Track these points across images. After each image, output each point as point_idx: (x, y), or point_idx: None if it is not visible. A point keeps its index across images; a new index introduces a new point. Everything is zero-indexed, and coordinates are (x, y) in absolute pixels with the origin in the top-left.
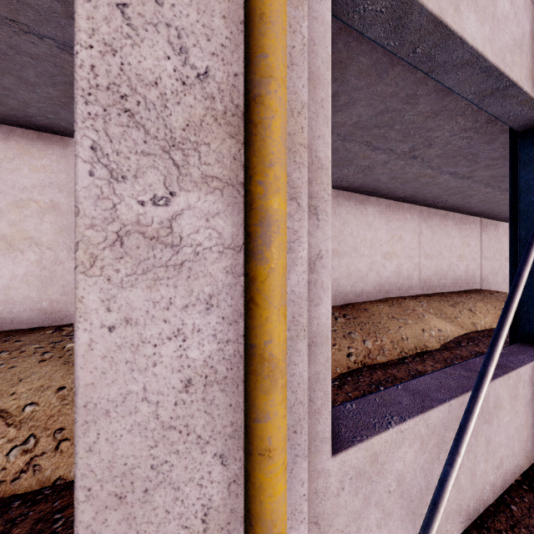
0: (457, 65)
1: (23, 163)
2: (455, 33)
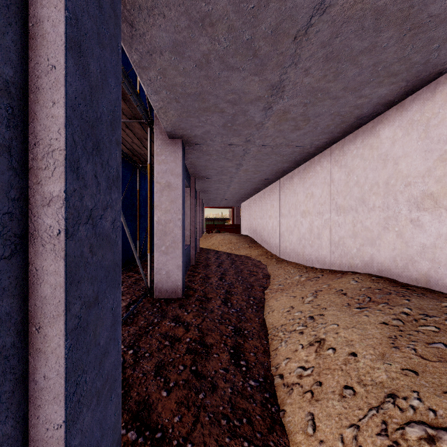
0: None
1: (446, 110)
2: None
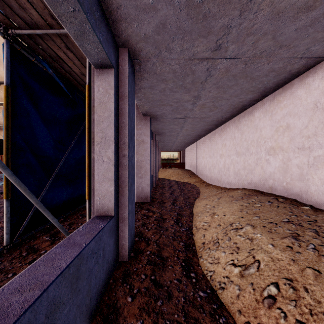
0: None
1: (278, 108)
2: (46, 1)
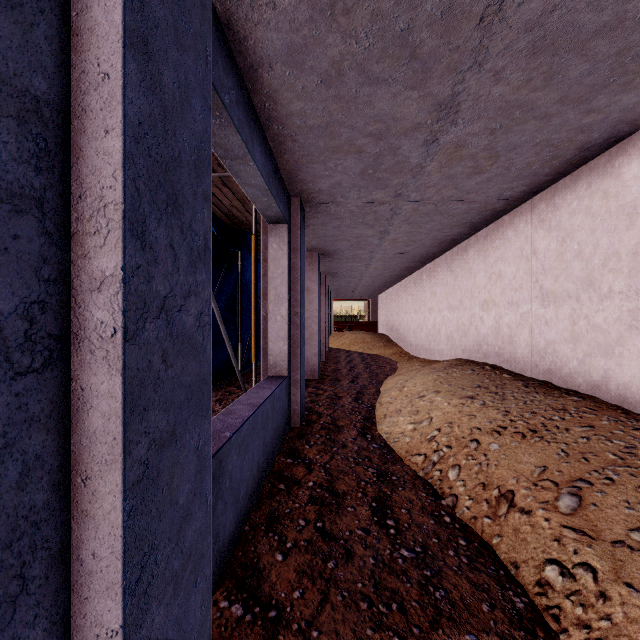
0: (253, 186)
1: (491, 248)
2: (249, 197)
